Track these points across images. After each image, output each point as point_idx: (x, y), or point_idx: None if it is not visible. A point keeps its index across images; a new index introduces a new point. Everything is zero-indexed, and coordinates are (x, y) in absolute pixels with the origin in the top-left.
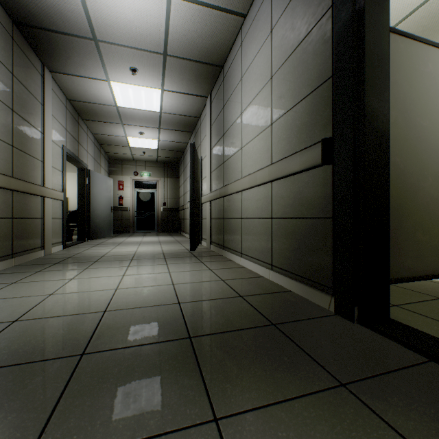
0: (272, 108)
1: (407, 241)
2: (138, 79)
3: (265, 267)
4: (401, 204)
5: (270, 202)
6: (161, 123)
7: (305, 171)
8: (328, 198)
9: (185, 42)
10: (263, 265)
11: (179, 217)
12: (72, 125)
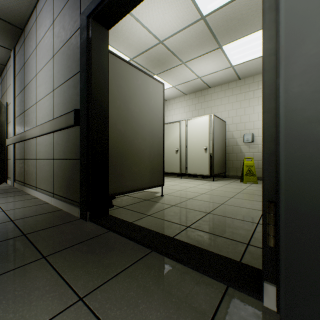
0: (54, 79)
1: (127, 172)
2: None
3: (50, 195)
4: (123, 151)
5: (53, 147)
6: None
7: (70, 128)
8: (79, 147)
9: None
10: (49, 194)
11: None
12: None
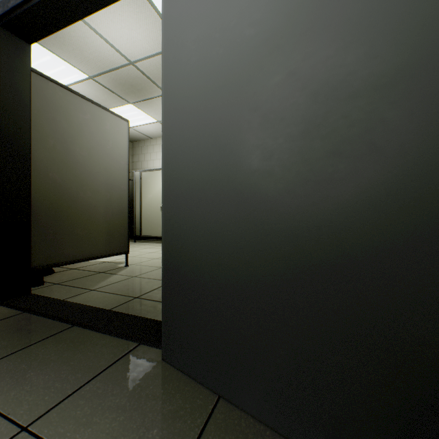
0: None
1: (67, 236)
2: None
3: None
4: (61, 208)
5: None
6: None
7: None
8: None
9: None
10: None
11: None
12: None
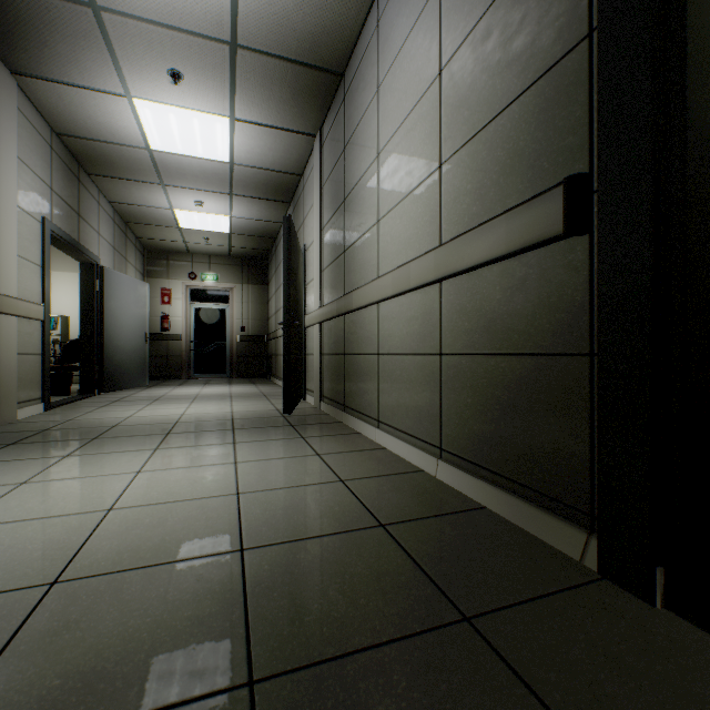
0: (442, 134)
1: None
2: (185, 96)
3: (427, 451)
4: None
5: (437, 323)
6: (233, 184)
7: (519, 255)
8: (577, 311)
9: (271, 18)
10: (423, 448)
11: (268, 351)
12: (65, 182)
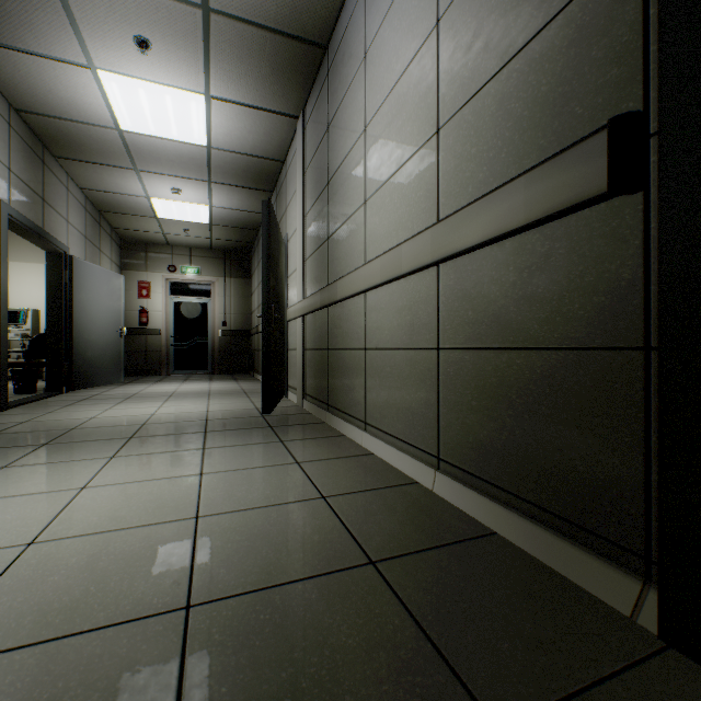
0: (440, 93)
1: None
2: (155, 68)
3: (422, 460)
4: None
5: (434, 312)
6: (212, 170)
7: (540, 226)
8: (625, 292)
9: None
10: (417, 456)
11: (251, 346)
12: (26, 164)
